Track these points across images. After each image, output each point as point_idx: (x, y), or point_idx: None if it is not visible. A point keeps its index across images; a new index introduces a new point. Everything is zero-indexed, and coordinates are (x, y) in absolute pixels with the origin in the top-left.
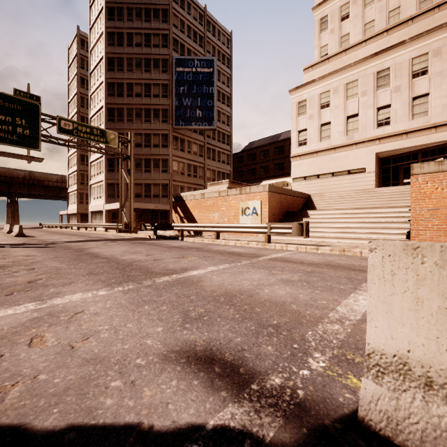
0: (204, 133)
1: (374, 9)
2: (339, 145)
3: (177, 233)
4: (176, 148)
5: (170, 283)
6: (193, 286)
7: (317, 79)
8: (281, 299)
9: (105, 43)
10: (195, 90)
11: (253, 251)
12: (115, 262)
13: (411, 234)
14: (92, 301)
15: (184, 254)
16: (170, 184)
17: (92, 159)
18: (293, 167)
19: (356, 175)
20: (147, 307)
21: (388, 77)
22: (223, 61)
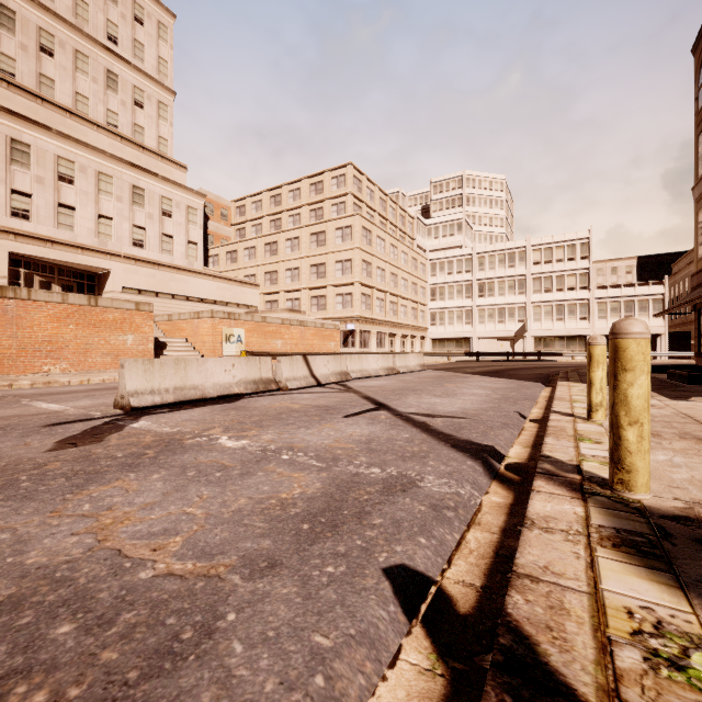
0: None
1: None
2: None
3: None
4: None
5: None
6: None
7: None
8: (6, 415)
9: None
10: None
11: None
12: None
13: None
14: None
15: None
16: None
17: None
18: None
19: None
20: None
21: None
22: None
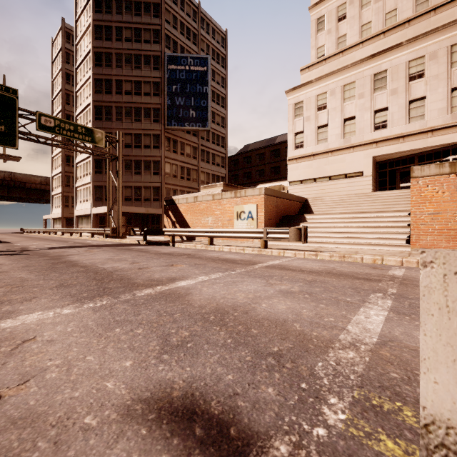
0: (198, 135)
1: (370, 10)
2: (336, 148)
3: (168, 239)
4: (168, 149)
5: (152, 297)
6: (178, 301)
7: (314, 80)
8: (282, 316)
9: (92, 37)
10: (189, 89)
11: (249, 258)
12: (93, 272)
13: (412, 239)
14: (51, 323)
15: (173, 262)
16: (161, 186)
17: (78, 160)
18: (290, 171)
19: (353, 179)
20: (118, 330)
21: (385, 80)
22: (217, 60)
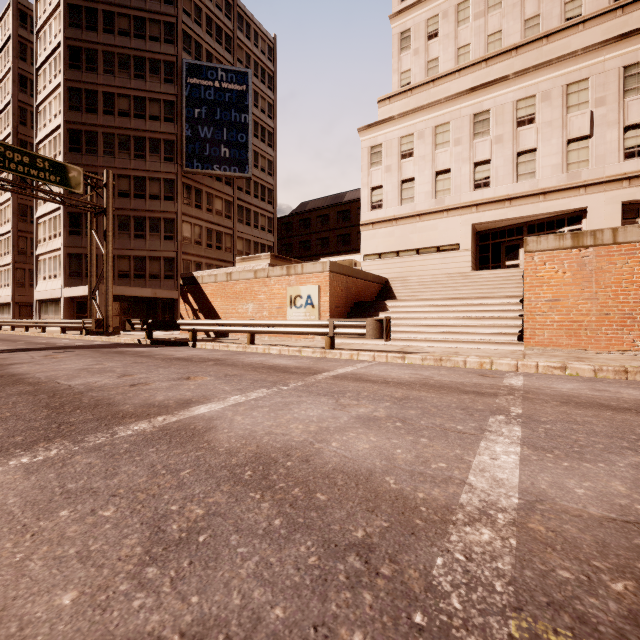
0: (234, 184)
1: (469, 29)
2: (426, 211)
3: (187, 335)
4: (188, 203)
5: (145, 437)
6: (192, 443)
7: (396, 116)
8: (365, 463)
9: (64, 22)
10: (219, 116)
11: (308, 364)
12: (48, 393)
13: (525, 334)
14: None
15: (190, 372)
16: (177, 258)
17: (40, 213)
18: (364, 240)
19: (448, 254)
20: (64, 514)
21: (488, 123)
22: (262, 78)
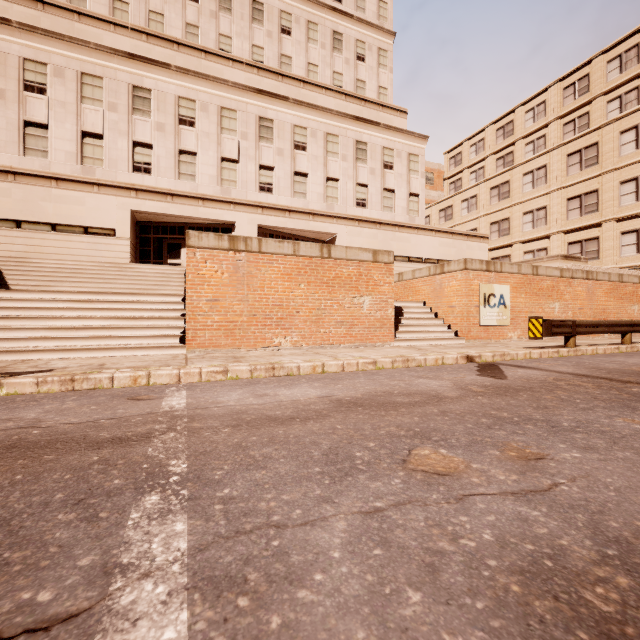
0: None
1: None
2: (68, 177)
3: None
4: None
5: None
6: None
7: (16, 23)
8: None
9: None
10: None
11: None
12: None
13: (188, 336)
14: None
15: None
16: None
17: None
18: None
19: (100, 238)
20: None
21: (149, 104)
22: None
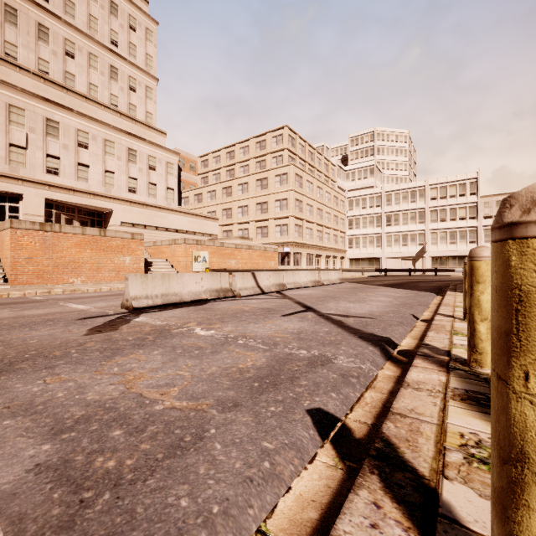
0: None
1: None
2: None
3: None
4: None
5: None
6: None
7: None
8: (51, 312)
9: None
10: None
11: None
12: None
13: (12, 278)
14: None
15: None
16: None
17: None
18: None
19: None
20: (6, 327)
21: None
22: None
